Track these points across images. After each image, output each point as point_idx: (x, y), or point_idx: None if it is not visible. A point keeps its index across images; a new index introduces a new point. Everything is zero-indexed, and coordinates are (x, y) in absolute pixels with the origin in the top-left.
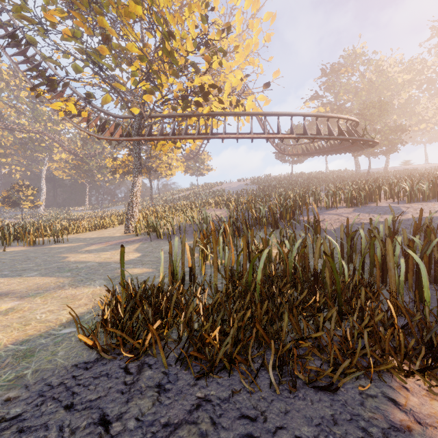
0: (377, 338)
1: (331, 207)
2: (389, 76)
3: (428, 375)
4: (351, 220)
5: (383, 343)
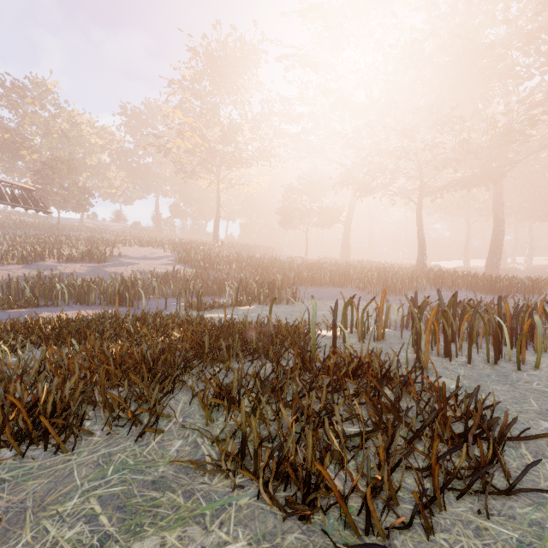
0: (4, 303)
1: (3, 264)
2: (84, 132)
3: (16, 308)
4: (17, 274)
5: (5, 304)
